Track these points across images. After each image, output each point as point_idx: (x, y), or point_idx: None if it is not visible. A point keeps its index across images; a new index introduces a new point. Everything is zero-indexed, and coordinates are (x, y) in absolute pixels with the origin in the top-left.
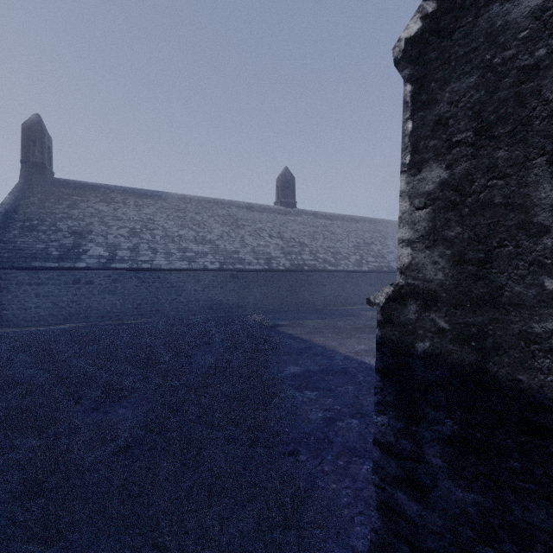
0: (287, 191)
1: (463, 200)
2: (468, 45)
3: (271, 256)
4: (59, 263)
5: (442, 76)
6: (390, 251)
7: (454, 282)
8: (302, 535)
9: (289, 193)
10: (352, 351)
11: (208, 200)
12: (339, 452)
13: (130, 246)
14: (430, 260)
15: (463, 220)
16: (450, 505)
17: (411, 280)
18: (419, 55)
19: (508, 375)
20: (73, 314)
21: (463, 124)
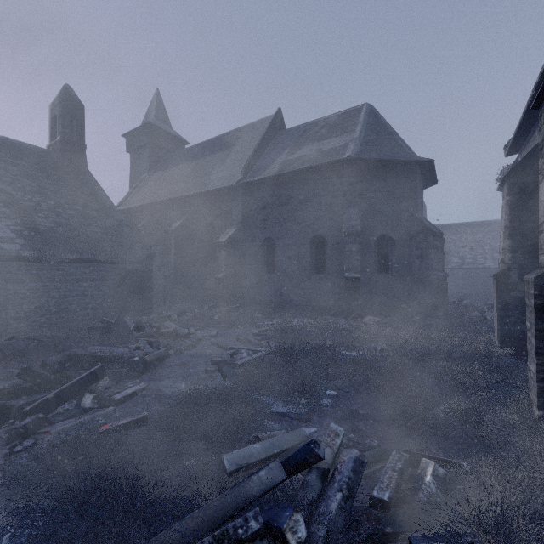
0: None
1: None
2: None
3: None
4: None
5: None
6: None
7: None
8: None
9: None
10: None
11: None
12: None
13: (471, 257)
14: None
15: None
16: None
17: None
18: None
19: None
20: None
21: None
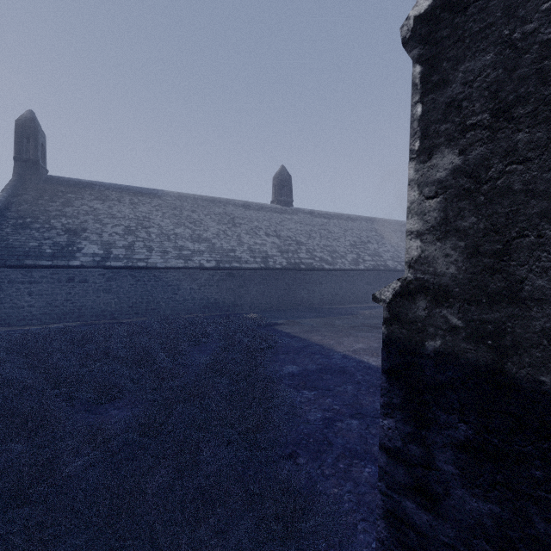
0: (283, 189)
1: (478, 187)
2: (484, 20)
3: (268, 254)
4: (52, 262)
5: (455, 55)
6: (387, 249)
7: (468, 275)
8: (304, 546)
9: (286, 192)
10: (350, 349)
11: (204, 198)
12: (339, 454)
13: (125, 244)
14: (442, 253)
15: (478, 209)
16: (464, 515)
17: (421, 274)
18: (429, 34)
19: (529, 376)
20: (66, 312)
21: (478, 106)
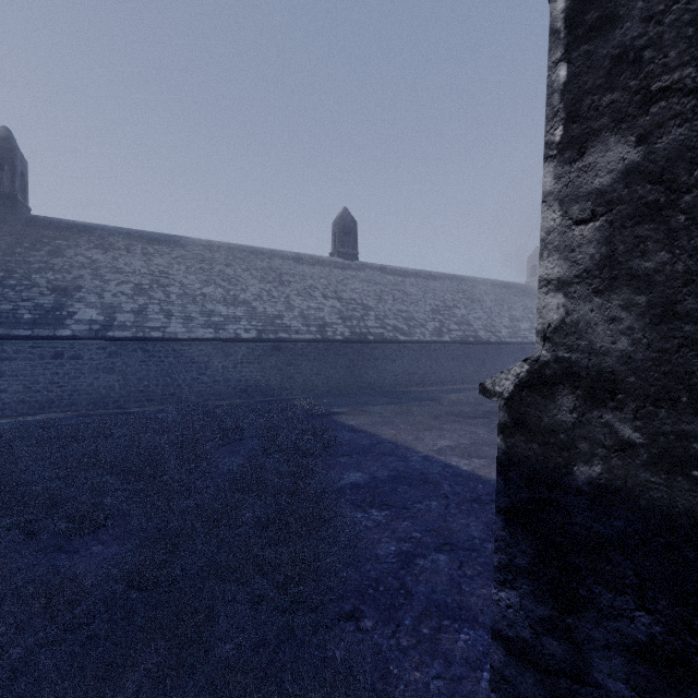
0: (346, 238)
1: (674, 199)
2: None
3: (326, 322)
4: (32, 331)
5: None
6: (478, 316)
7: (652, 355)
8: None
9: (349, 242)
10: (434, 448)
11: (243, 248)
12: (422, 611)
13: (134, 308)
14: (603, 315)
15: (674, 238)
16: None
17: (564, 352)
18: None
19: None
20: (52, 400)
21: (675, 55)
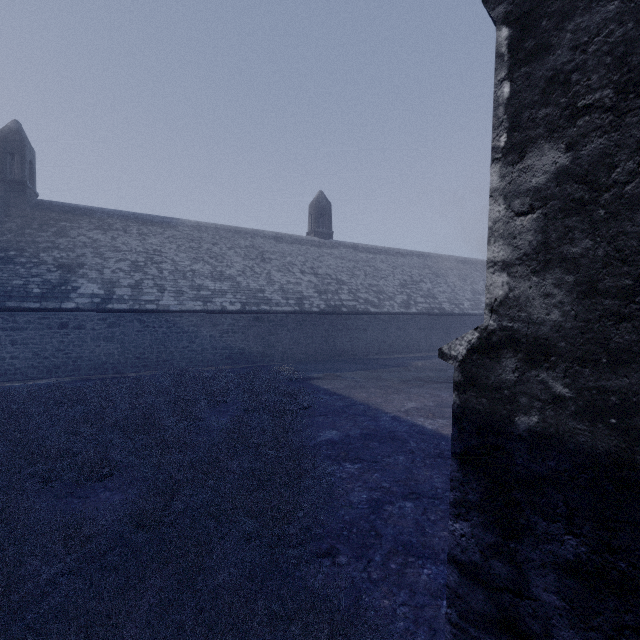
0: (322, 219)
1: (596, 196)
2: None
3: (303, 295)
4: (41, 304)
5: (560, 8)
6: (442, 290)
7: (579, 324)
8: None
9: (325, 222)
10: (401, 410)
11: (228, 228)
12: (390, 550)
13: (131, 283)
14: (539, 291)
15: (595, 228)
16: None
17: (508, 322)
18: None
19: None
20: (58, 365)
21: (596, 79)
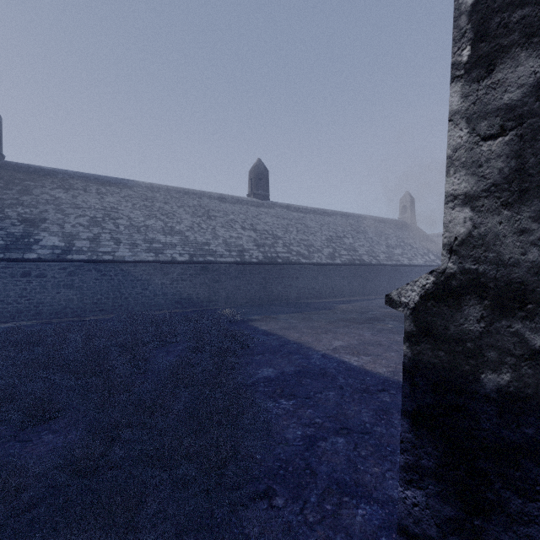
0: (260, 183)
1: None
2: None
3: (244, 248)
4: (4, 254)
5: None
6: (362, 244)
7: None
8: None
9: (263, 186)
10: (330, 348)
11: (178, 189)
12: (325, 489)
13: (89, 236)
14: (512, 227)
15: None
16: None
17: (471, 263)
18: None
19: None
20: (21, 310)
21: None
